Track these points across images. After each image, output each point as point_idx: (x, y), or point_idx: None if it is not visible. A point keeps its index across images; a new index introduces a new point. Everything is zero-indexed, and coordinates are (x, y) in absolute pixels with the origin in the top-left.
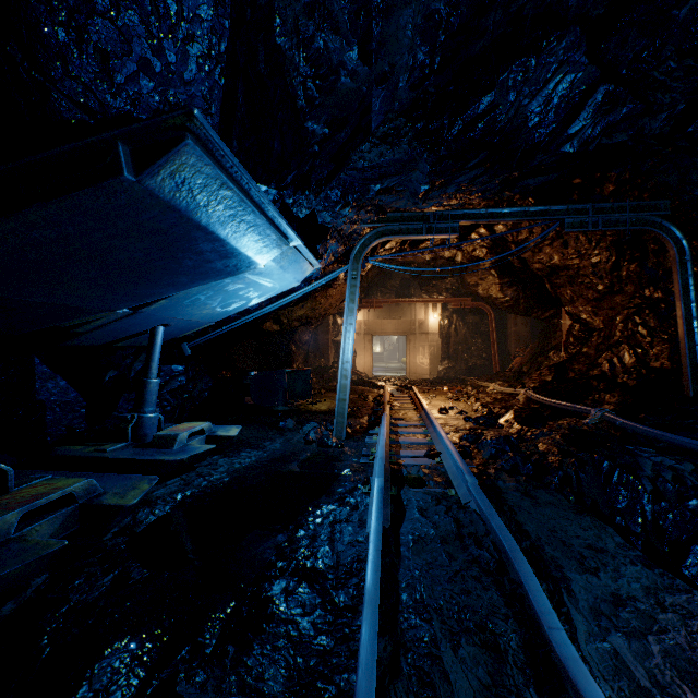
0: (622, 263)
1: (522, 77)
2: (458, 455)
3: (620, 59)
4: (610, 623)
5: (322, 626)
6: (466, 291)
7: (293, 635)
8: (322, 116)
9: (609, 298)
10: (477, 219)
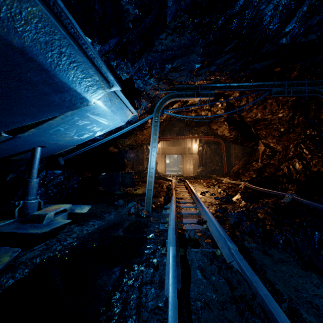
0: (295, 116)
1: None
2: (219, 225)
3: None
4: None
5: None
6: (211, 133)
7: None
8: None
9: (286, 135)
10: (224, 89)
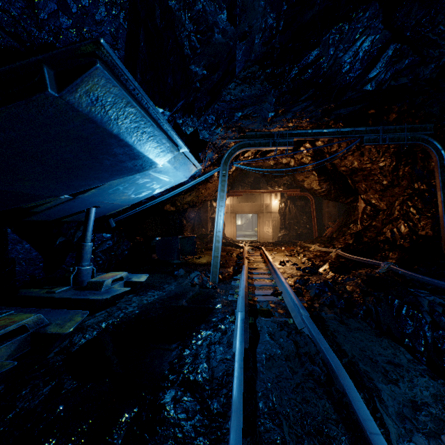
0: (399, 166)
1: (339, 38)
2: (294, 295)
3: (405, 25)
4: (412, 425)
5: (200, 429)
6: (296, 185)
7: (179, 436)
8: (201, 61)
9: (390, 189)
10: (305, 136)
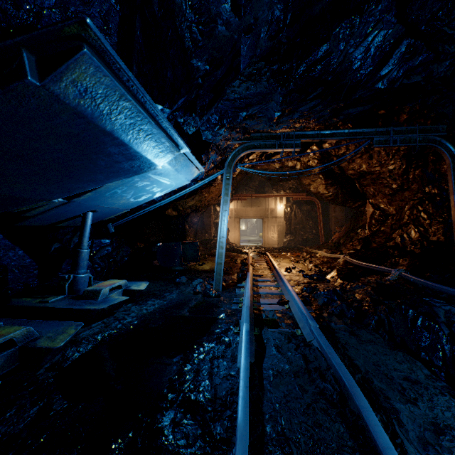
0: (409, 169)
1: (350, 32)
2: (302, 304)
3: (420, 18)
4: (436, 452)
5: None
6: (302, 189)
7: None
8: (204, 55)
9: (400, 193)
10: (313, 138)
